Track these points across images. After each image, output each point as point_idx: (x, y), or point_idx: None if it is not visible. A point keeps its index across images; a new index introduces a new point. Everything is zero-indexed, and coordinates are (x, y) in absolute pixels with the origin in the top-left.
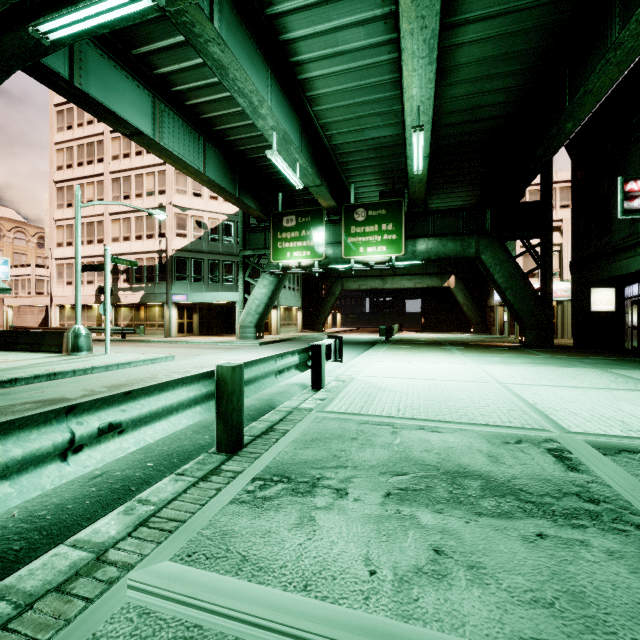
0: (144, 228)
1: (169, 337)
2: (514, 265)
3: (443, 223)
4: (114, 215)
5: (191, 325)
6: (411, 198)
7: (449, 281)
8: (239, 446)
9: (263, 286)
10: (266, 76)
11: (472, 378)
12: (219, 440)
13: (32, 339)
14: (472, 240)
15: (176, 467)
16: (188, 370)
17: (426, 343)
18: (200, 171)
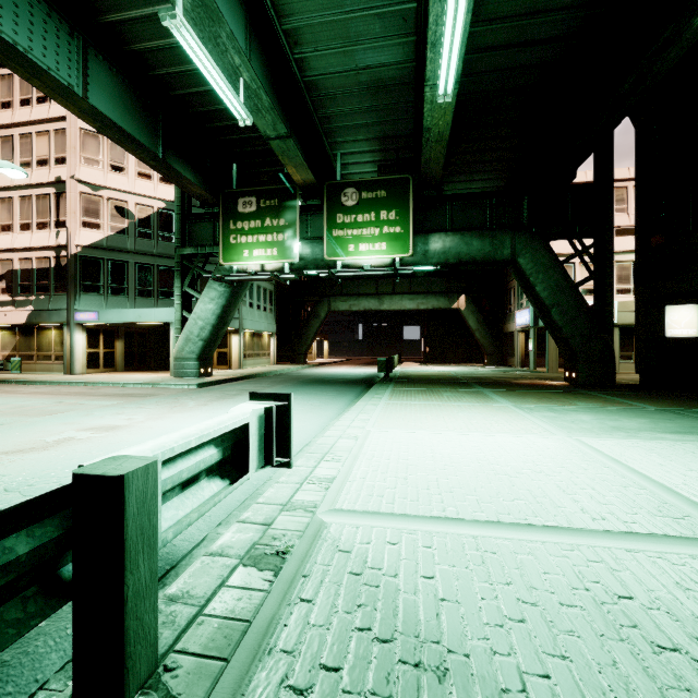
0: (33, 213)
1: (71, 374)
2: (563, 272)
3: (465, 214)
4: None
5: (112, 356)
6: (423, 173)
7: (459, 301)
8: None
9: (209, 299)
10: None
11: (650, 512)
12: None
13: None
14: (506, 237)
15: None
16: None
17: (443, 382)
18: (68, 86)
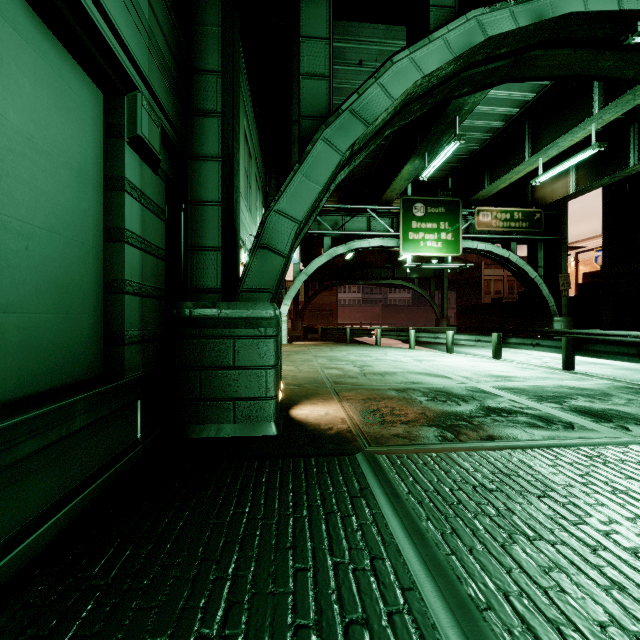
0: None
1: None
2: None
3: None
4: None
5: None
6: None
7: None
8: None
9: None
10: None
11: None
12: None
13: None
14: None
15: None
16: None
17: None
18: None
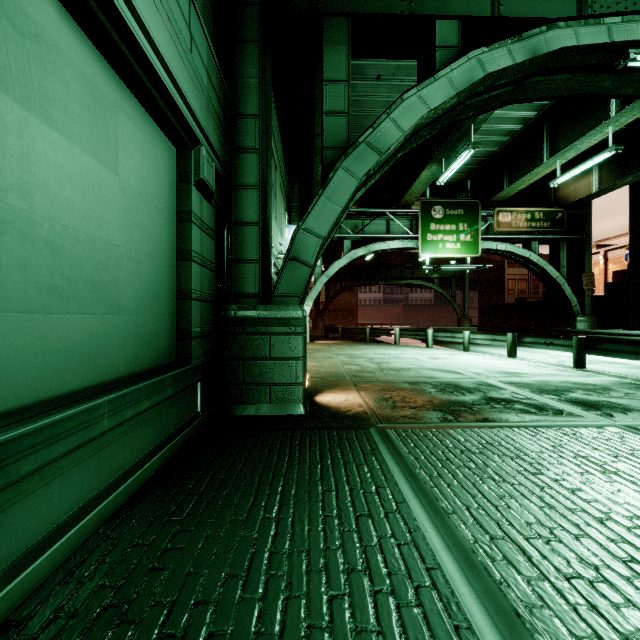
0: None
1: None
2: None
3: None
4: None
5: None
6: None
7: None
8: None
9: None
10: None
11: None
12: None
13: None
14: None
15: None
16: None
17: None
18: None
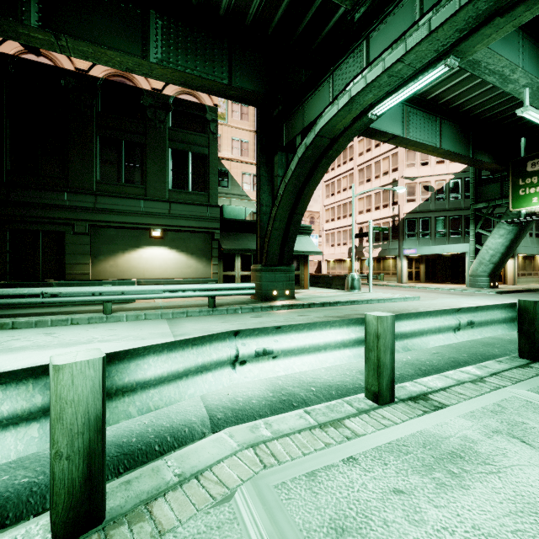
0: (381, 200)
1: (400, 283)
2: None
3: None
4: (359, 195)
5: (418, 274)
6: None
7: None
8: (538, 357)
9: (498, 236)
10: (517, 41)
11: None
12: (521, 349)
13: (326, 281)
14: None
15: (481, 361)
16: (440, 308)
17: None
18: (437, 147)
